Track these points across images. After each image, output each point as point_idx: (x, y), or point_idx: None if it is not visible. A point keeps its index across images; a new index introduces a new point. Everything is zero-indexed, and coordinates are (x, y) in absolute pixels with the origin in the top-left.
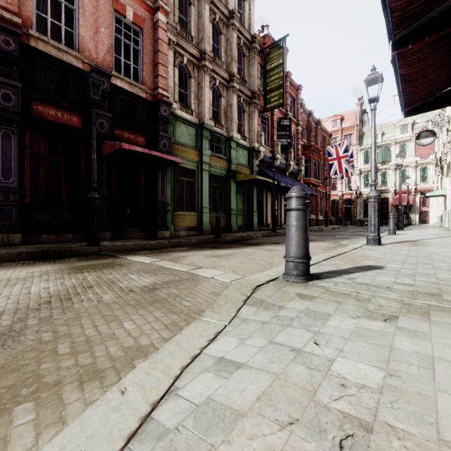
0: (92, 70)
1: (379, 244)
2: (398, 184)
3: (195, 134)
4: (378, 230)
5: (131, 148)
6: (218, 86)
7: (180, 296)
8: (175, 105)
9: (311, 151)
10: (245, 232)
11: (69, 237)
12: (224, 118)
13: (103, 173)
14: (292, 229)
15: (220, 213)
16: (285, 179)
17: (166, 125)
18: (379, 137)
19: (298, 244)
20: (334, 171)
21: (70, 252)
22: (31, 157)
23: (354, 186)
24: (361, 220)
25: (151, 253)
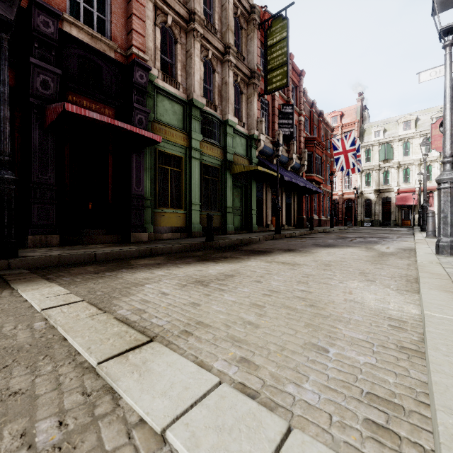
0: None
1: None
2: (401, 183)
3: (182, 114)
4: None
5: (82, 112)
6: (210, 59)
7: None
8: (156, 72)
9: (314, 144)
10: (243, 234)
11: None
12: (218, 98)
13: (49, 152)
14: None
15: (213, 211)
16: (288, 173)
17: (143, 96)
18: (381, 133)
19: None
20: (340, 166)
21: None
22: None
23: (355, 185)
24: (362, 220)
25: (89, 272)
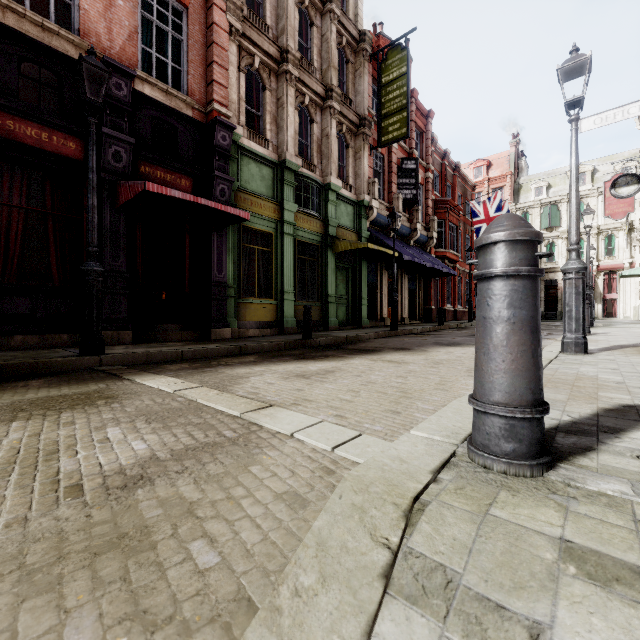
0: (89, 52)
1: (585, 353)
2: None
3: (272, 179)
4: (584, 327)
5: (163, 191)
6: (307, 105)
7: (194, 512)
8: (240, 130)
9: (446, 209)
10: (350, 331)
11: (62, 338)
12: (317, 156)
13: (121, 234)
14: (498, 328)
15: (311, 300)
16: (410, 250)
17: (226, 161)
18: (543, 191)
19: (517, 370)
20: None
21: (42, 367)
22: None
23: None
24: None
25: (187, 368)
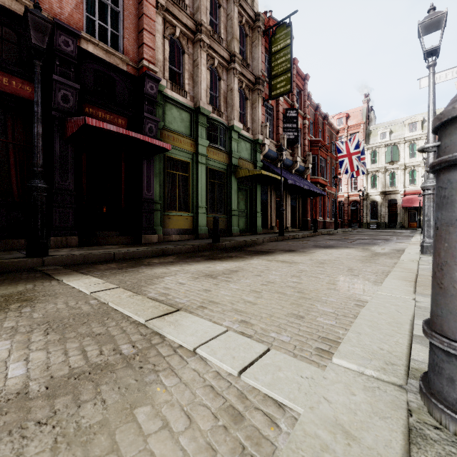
0: (35, 6)
1: None
2: (407, 185)
3: (190, 121)
4: None
5: (100, 125)
6: (216, 67)
7: None
8: (165, 82)
9: (318, 147)
10: (248, 236)
11: (20, 243)
12: (224, 105)
13: (69, 160)
14: None
15: (219, 213)
16: (292, 176)
17: (153, 106)
18: (387, 135)
19: None
20: (344, 169)
21: None
22: None
23: (361, 187)
24: (368, 222)
25: (114, 268)
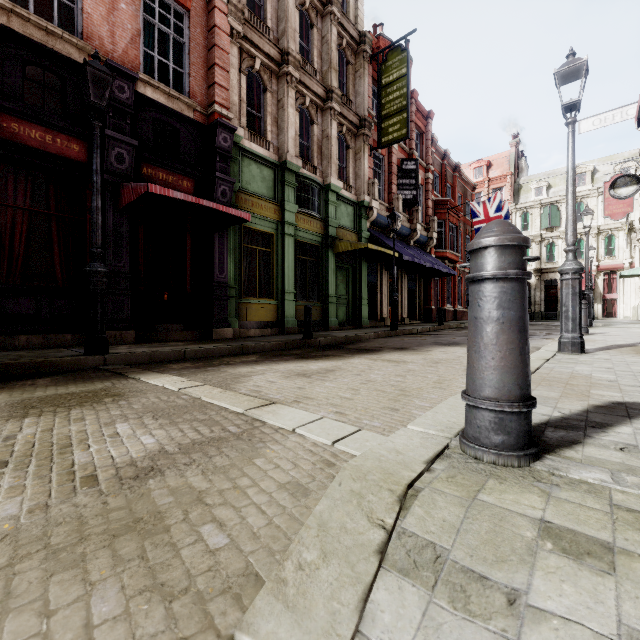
0: (94, 56)
1: (582, 352)
2: None
3: (273, 180)
4: (580, 327)
5: (165, 193)
6: (308, 107)
7: (203, 500)
8: (242, 131)
9: (446, 209)
10: (350, 331)
11: (65, 338)
12: (318, 157)
13: (124, 235)
14: (488, 328)
15: (311, 301)
16: (410, 250)
17: (227, 163)
18: (543, 191)
19: (506, 367)
20: None
21: (48, 366)
22: (1, 208)
23: None
24: None
25: (190, 367)
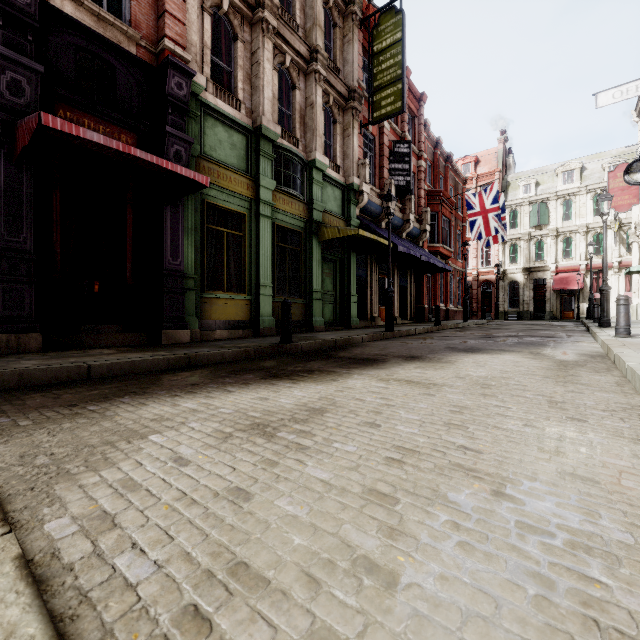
0: None
1: None
2: (560, 259)
3: (245, 148)
4: None
5: (72, 130)
6: (289, 67)
7: None
8: (203, 80)
9: (439, 201)
10: (338, 332)
11: None
12: (300, 128)
13: (24, 198)
14: None
15: (292, 296)
16: (403, 242)
17: (182, 117)
18: (532, 188)
19: None
20: (477, 233)
21: None
22: None
23: (496, 261)
24: (506, 311)
25: (58, 404)
